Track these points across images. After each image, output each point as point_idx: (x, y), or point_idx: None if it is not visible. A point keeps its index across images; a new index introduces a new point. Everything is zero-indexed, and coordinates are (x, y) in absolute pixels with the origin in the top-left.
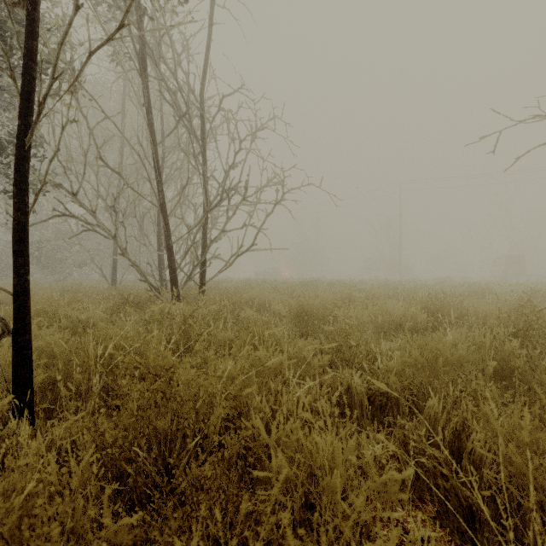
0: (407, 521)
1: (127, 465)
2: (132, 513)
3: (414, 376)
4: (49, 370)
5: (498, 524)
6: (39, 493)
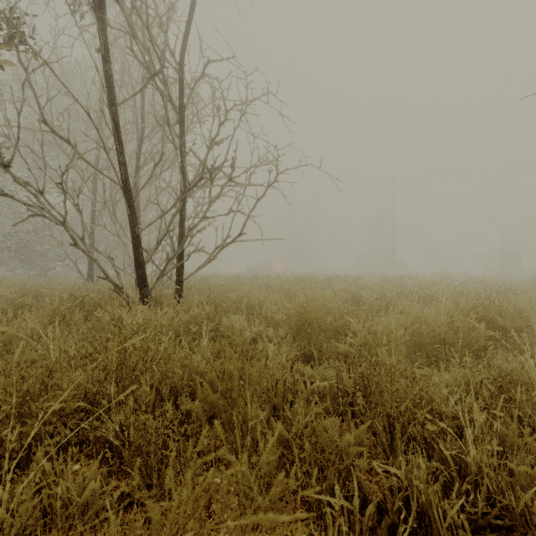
0: None
1: None
2: None
3: None
4: None
5: None
6: None
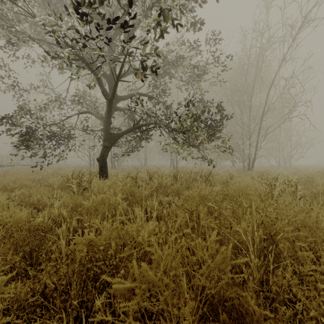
0: None
1: None
2: None
3: None
4: None
5: None
6: None
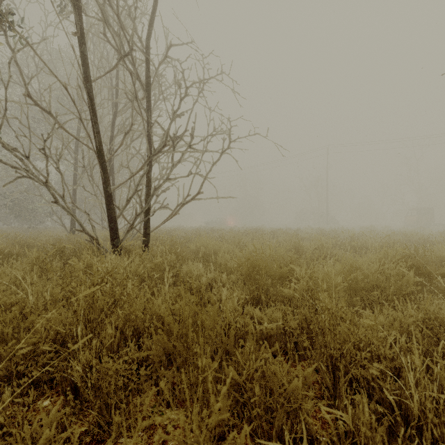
0: None
1: None
2: None
3: None
4: None
5: None
6: None
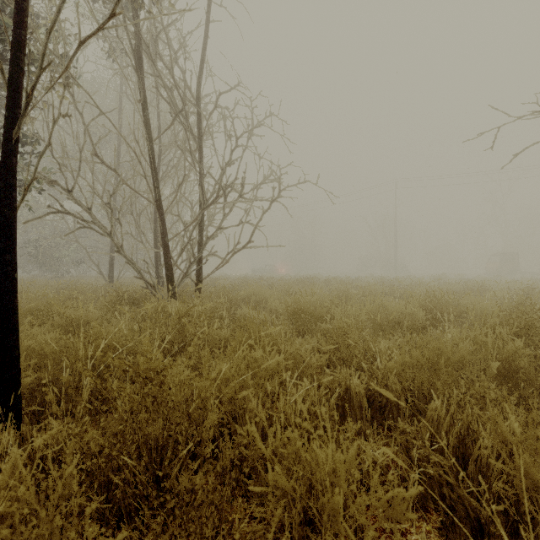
0: (410, 532)
1: (116, 473)
2: (121, 523)
3: (414, 377)
4: (40, 370)
5: (508, 536)
6: (13, 513)
